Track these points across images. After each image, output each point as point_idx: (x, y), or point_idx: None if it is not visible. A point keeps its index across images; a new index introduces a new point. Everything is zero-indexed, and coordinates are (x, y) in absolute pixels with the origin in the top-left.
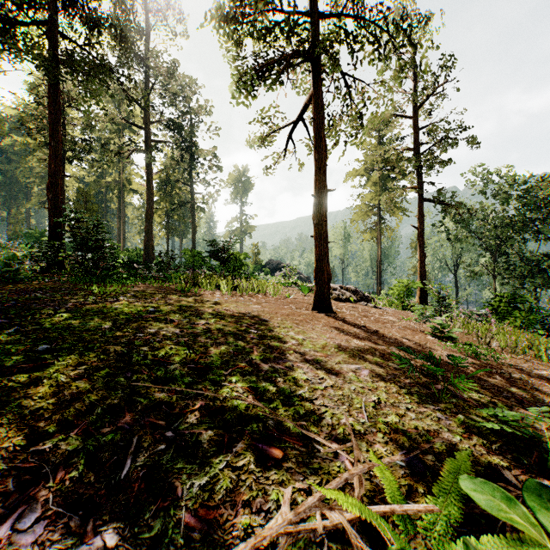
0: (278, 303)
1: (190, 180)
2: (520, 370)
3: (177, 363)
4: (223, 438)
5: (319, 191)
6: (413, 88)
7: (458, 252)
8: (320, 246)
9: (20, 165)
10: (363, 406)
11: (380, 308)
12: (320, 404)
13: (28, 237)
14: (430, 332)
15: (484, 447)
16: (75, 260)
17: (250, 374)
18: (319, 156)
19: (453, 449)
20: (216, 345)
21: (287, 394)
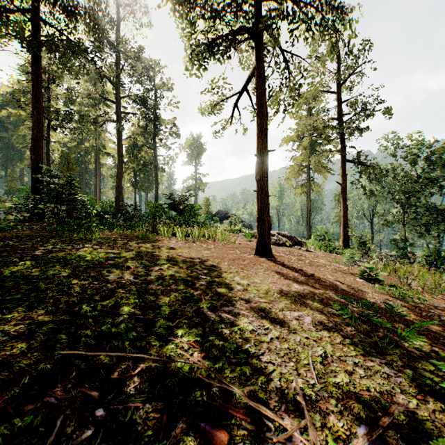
0: (225, 249)
1: (153, 145)
2: (444, 312)
3: (125, 313)
4: (162, 415)
5: (261, 151)
6: (338, 68)
7: (373, 204)
8: (262, 199)
9: (15, 133)
10: (311, 363)
11: (311, 252)
12: (266, 360)
13: (21, 192)
14: (358, 273)
15: (442, 413)
16: (51, 211)
17: (197, 325)
18: (260, 121)
19: (412, 419)
20: (166, 292)
21: (233, 350)
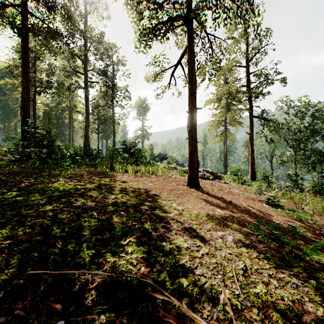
0: (165, 182)
1: (111, 105)
2: None
3: (87, 234)
4: None
5: (191, 109)
6: (247, 48)
7: (273, 148)
8: (192, 144)
9: (10, 96)
10: (235, 275)
11: (228, 184)
12: (199, 274)
13: (15, 139)
14: (264, 200)
15: None
16: (35, 154)
17: (143, 243)
18: (191, 86)
19: None
20: (119, 216)
21: (172, 265)
